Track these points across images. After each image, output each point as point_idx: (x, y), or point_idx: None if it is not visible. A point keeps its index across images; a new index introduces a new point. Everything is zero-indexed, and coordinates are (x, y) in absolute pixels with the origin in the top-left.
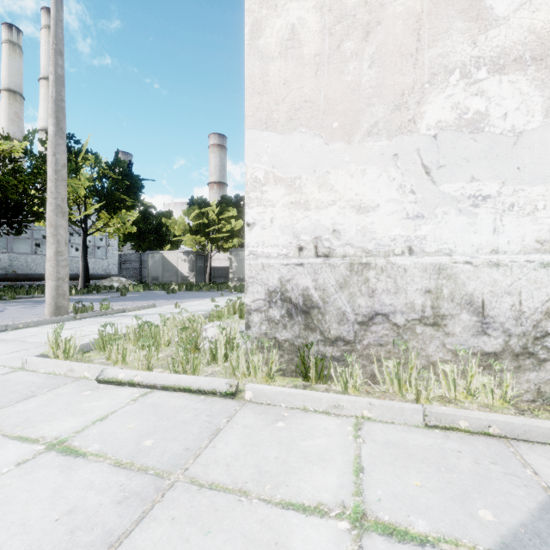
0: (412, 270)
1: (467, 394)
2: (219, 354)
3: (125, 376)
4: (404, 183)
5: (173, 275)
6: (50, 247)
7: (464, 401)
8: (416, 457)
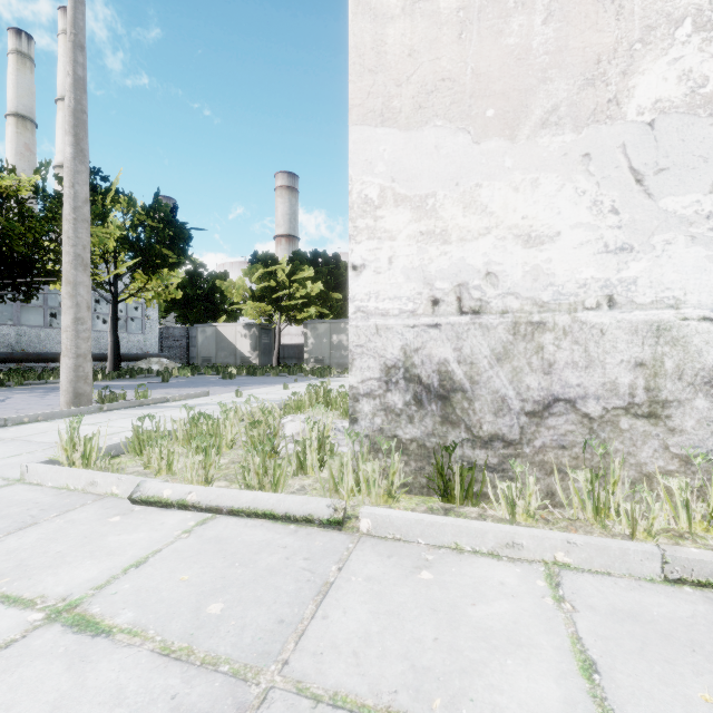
0: (614, 331)
1: (708, 525)
2: (309, 460)
3: (173, 494)
4: (600, 198)
5: (230, 355)
6: (66, 312)
7: (704, 536)
8: (677, 641)
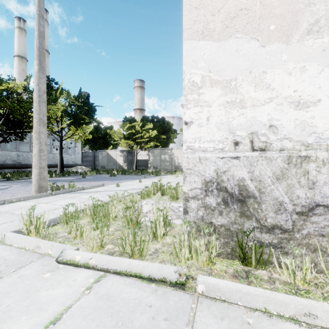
0: None
1: None
2: (158, 232)
3: (81, 259)
4: None
5: (113, 164)
6: (35, 146)
7: None
8: None
